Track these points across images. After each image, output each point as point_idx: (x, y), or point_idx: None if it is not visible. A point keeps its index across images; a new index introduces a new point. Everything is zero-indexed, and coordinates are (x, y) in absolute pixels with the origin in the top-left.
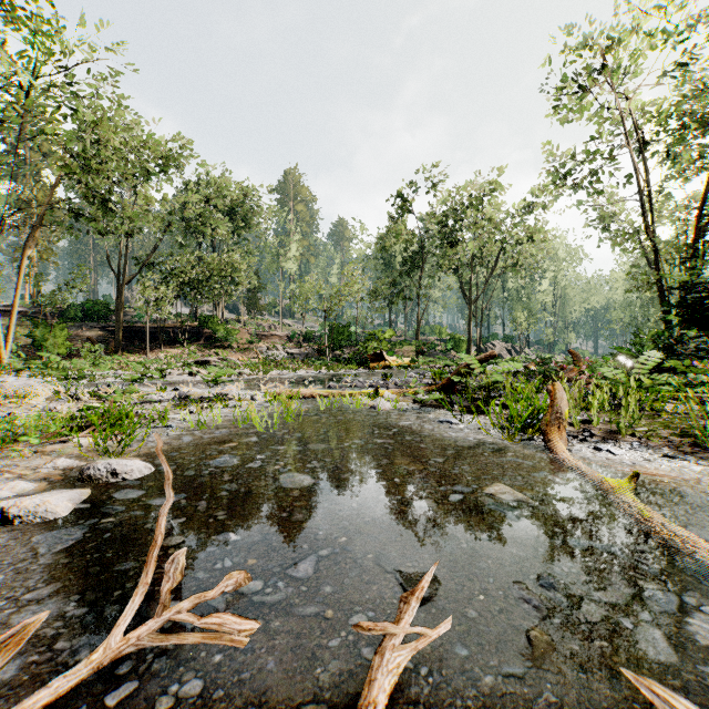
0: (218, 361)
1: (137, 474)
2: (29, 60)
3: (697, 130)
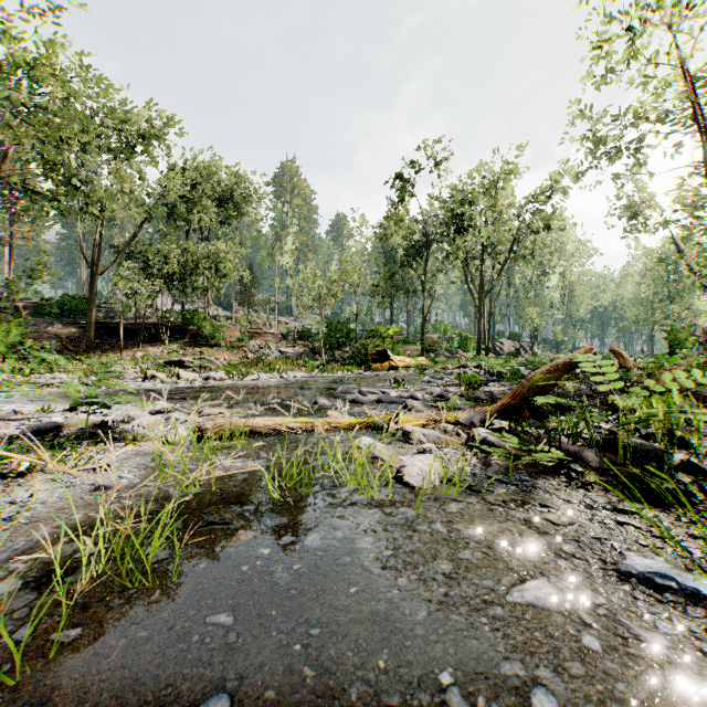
0: (194, 361)
1: None
2: None
3: None
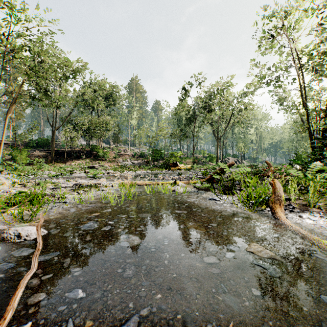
0: (99, 166)
1: (34, 236)
2: (8, 22)
3: (326, 56)
